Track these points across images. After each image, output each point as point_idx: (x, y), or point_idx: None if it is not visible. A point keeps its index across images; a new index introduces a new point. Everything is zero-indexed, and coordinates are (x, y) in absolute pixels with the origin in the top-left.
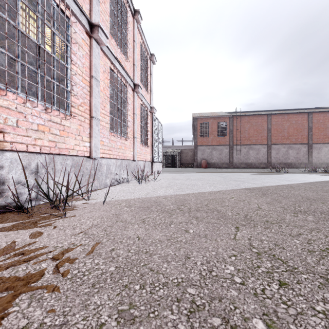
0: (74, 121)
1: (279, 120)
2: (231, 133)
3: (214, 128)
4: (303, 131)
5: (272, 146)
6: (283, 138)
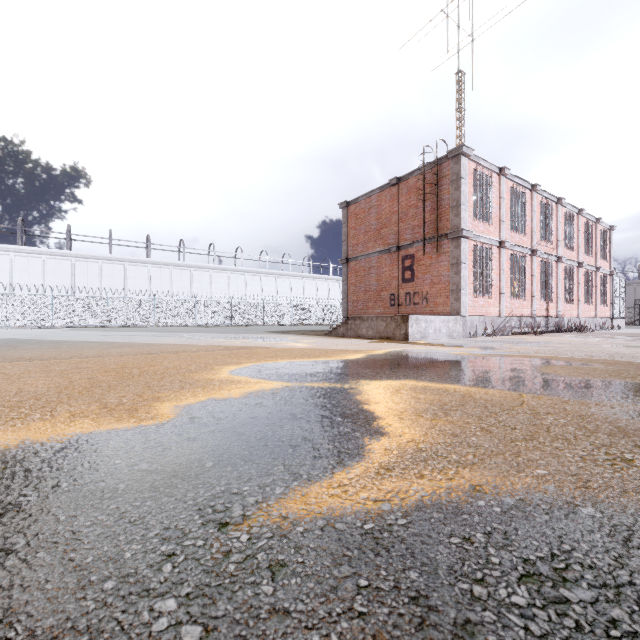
0: (574, 304)
1: None
2: None
3: None
4: None
5: None
6: None
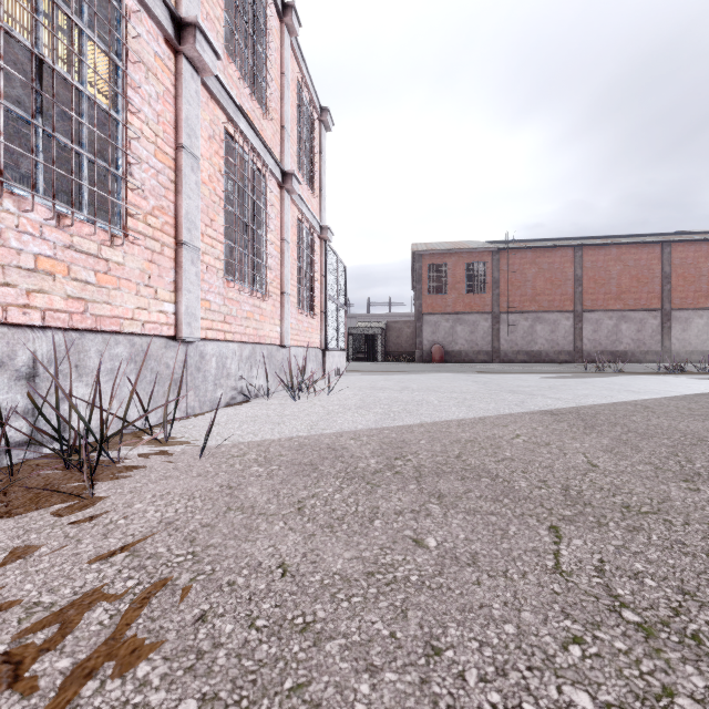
0: (136, 250)
1: (599, 259)
2: (496, 288)
3: (459, 275)
4: (650, 283)
5: (584, 316)
6: (608, 298)
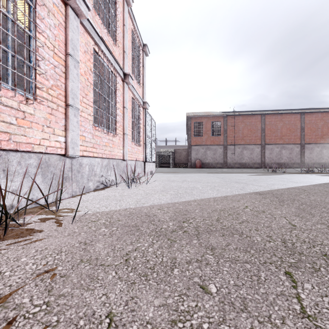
0: (41, 107)
1: (272, 120)
2: (225, 133)
3: (208, 127)
4: (295, 132)
5: (265, 146)
6: (276, 138)
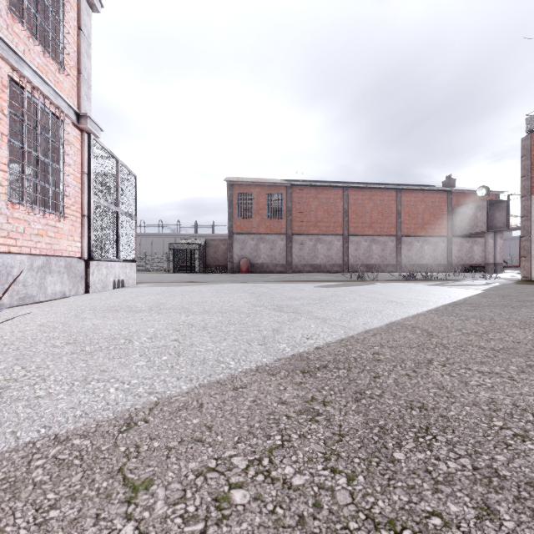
0: None
1: (359, 198)
2: (289, 215)
3: (262, 203)
4: (390, 217)
5: (349, 238)
6: (364, 226)
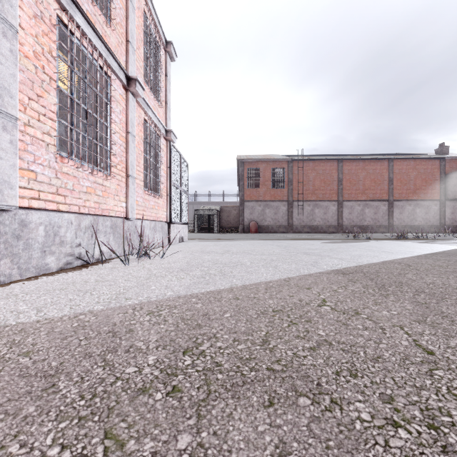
0: None
1: (353, 168)
2: (291, 185)
3: (267, 176)
4: (382, 184)
5: (344, 203)
6: (358, 192)
